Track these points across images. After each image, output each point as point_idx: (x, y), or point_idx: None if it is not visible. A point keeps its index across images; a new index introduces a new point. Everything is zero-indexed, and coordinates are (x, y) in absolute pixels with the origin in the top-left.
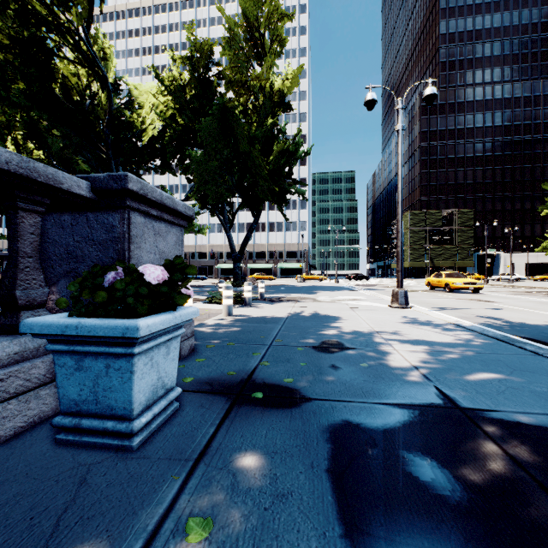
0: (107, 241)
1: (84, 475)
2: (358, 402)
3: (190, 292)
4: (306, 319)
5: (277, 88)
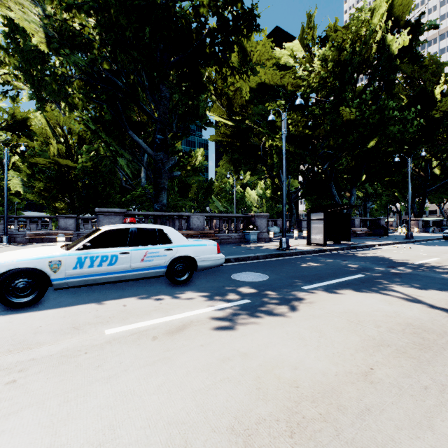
0: (441, 223)
1: None
2: None
3: None
4: None
5: None
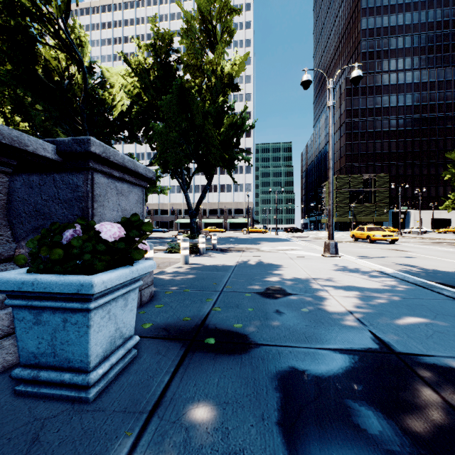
0: (72, 200)
1: (37, 432)
2: (302, 347)
3: (146, 248)
4: (252, 267)
5: (227, 72)
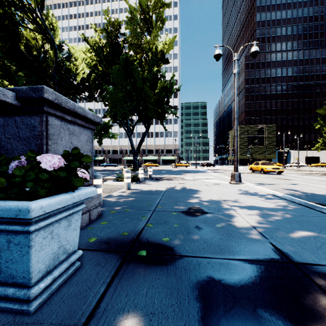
0: (30, 138)
1: None
2: (217, 258)
3: (86, 176)
4: (177, 192)
5: (160, 49)
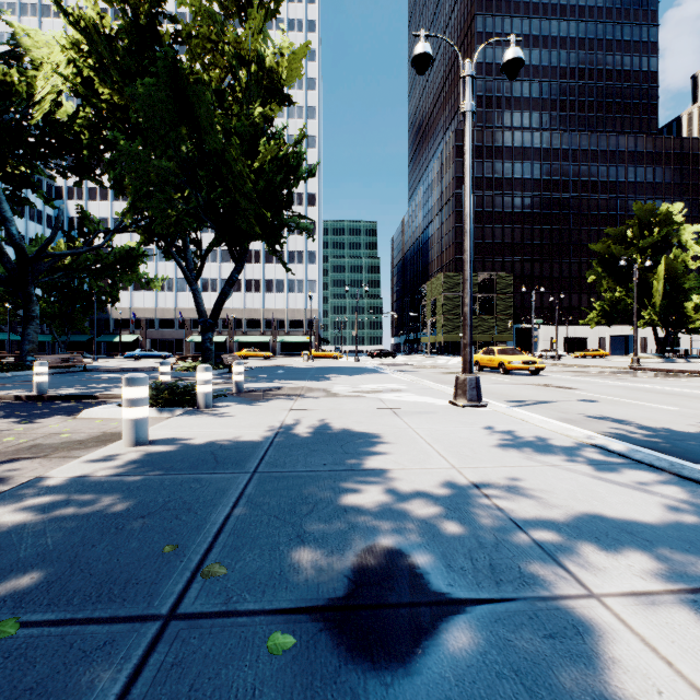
0: None
1: None
2: None
3: None
4: (311, 447)
5: (271, 66)
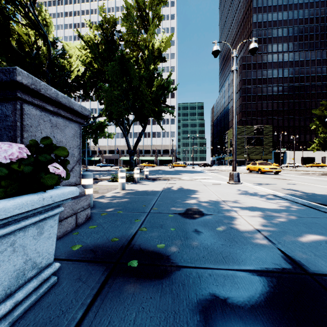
0: (1, 129)
1: None
2: (221, 269)
3: (60, 173)
4: (174, 192)
5: (157, 47)
